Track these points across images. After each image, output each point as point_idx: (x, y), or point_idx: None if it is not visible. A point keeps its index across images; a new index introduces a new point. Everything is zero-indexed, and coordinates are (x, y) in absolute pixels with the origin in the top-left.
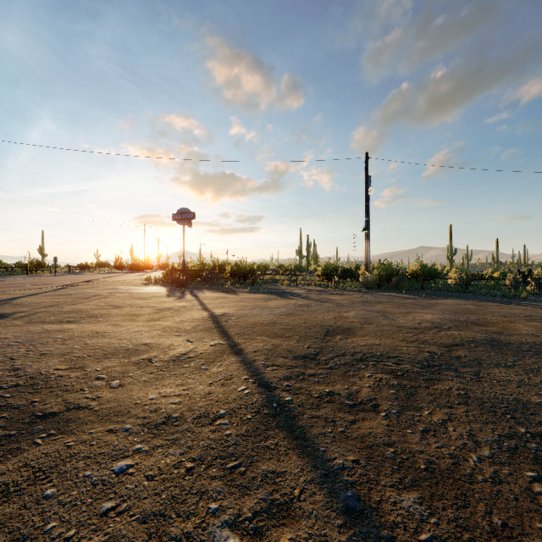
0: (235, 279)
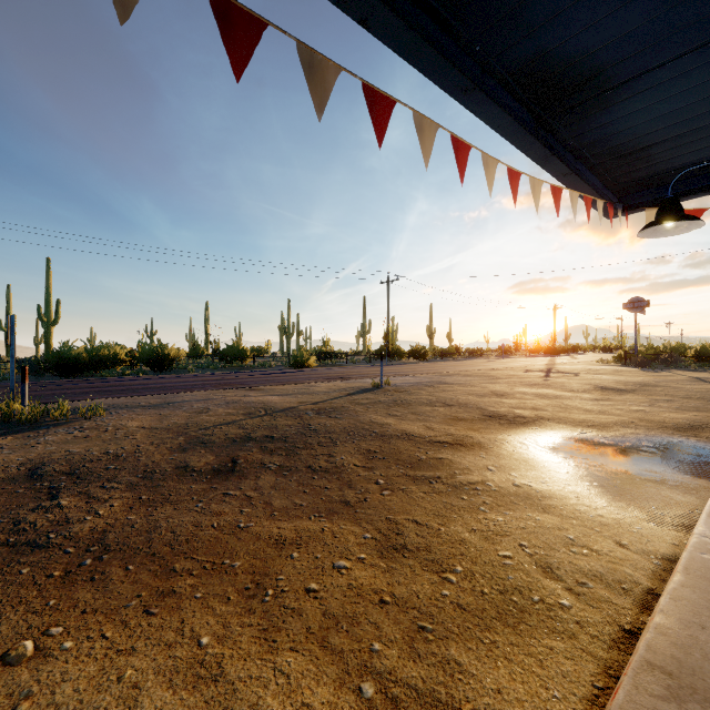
0: (701, 363)
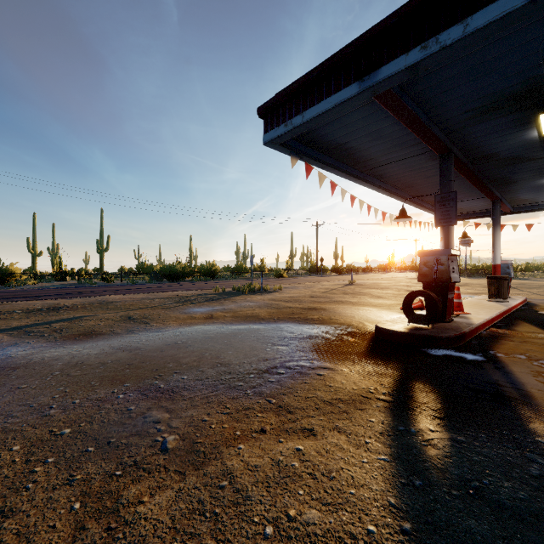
0: None
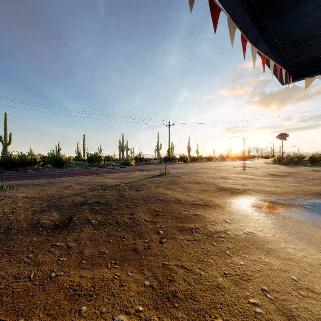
0: (312, 163)
